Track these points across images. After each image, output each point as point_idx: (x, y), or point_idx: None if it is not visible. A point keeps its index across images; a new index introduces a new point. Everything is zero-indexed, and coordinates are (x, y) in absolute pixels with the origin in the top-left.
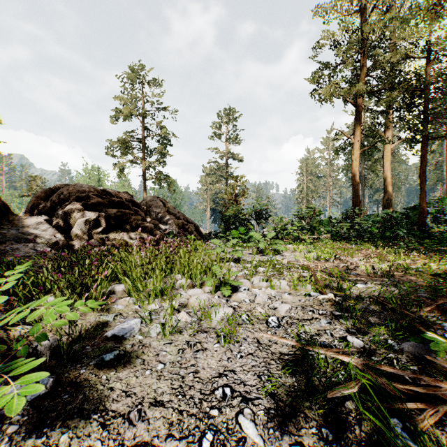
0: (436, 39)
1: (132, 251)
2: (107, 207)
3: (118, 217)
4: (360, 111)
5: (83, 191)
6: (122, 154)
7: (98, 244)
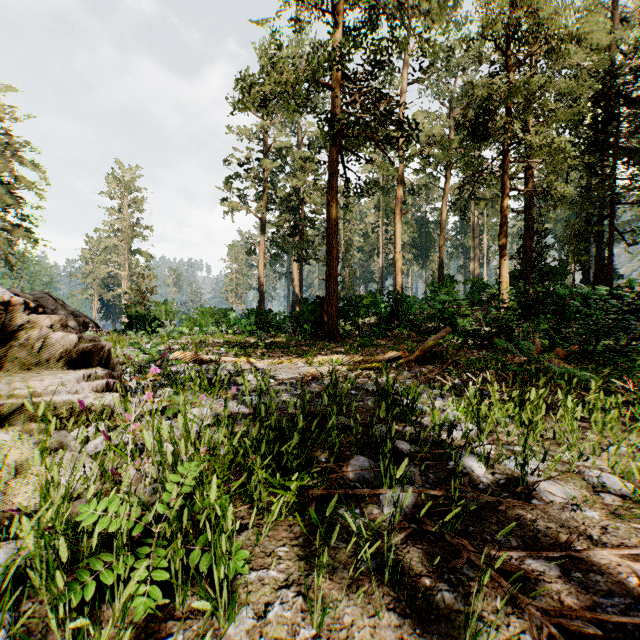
0: (305, 190)
1: None
2: None
3: None
4: (264, 224)
5: None
6: None
7: None
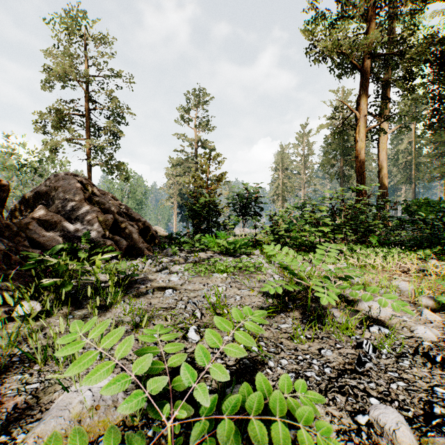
0: None
1: None
2: None
3: None
4: (368, 78)
5: None
6: (54, 129)
7: None
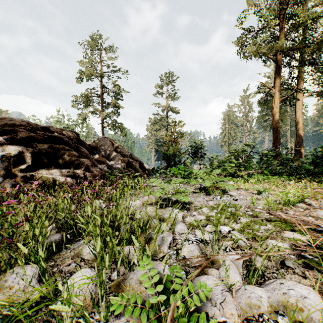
0: None
1: (60, 192)
2: (40, 142)
3: (50, 153)
4: (280, 65)
5: (13, 125)
6: (85, 107)
7: (11, 185)
